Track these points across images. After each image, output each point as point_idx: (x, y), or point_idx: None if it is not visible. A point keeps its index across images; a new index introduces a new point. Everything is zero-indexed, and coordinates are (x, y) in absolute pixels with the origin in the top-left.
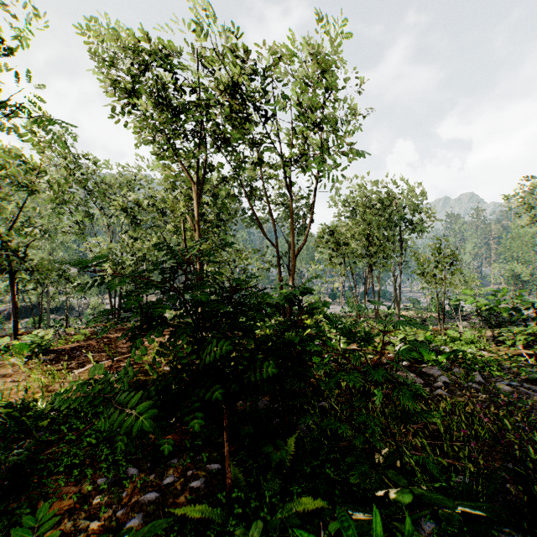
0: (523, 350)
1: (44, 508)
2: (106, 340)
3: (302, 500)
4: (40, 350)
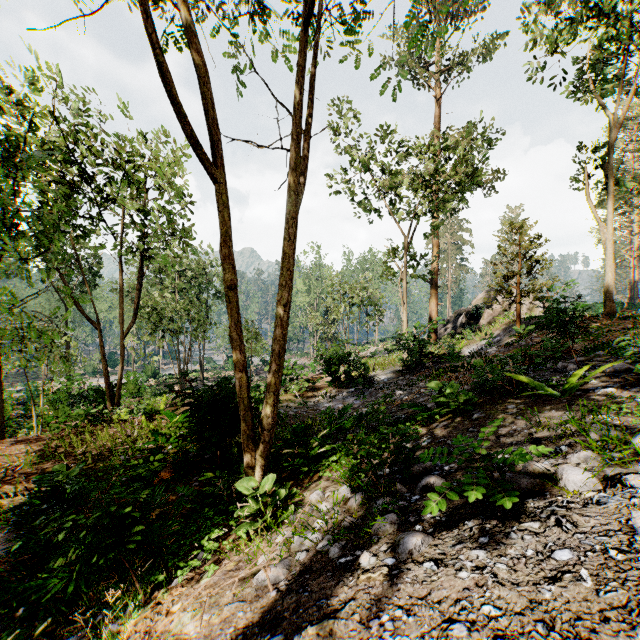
0: (297, 393)
1: (178, 487)
2: None
3: None
4: None
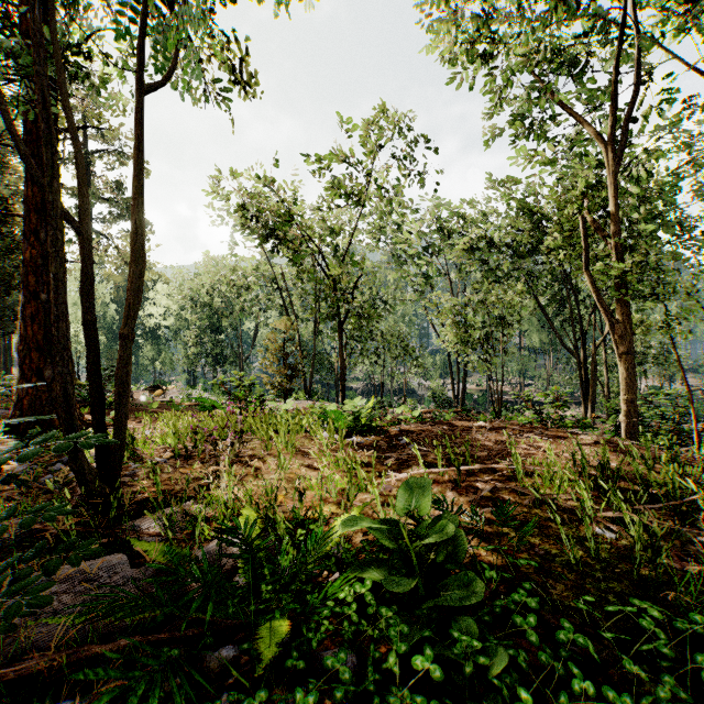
0: None
1: None
2: (446, 427)
3: None
4: (358, 426)
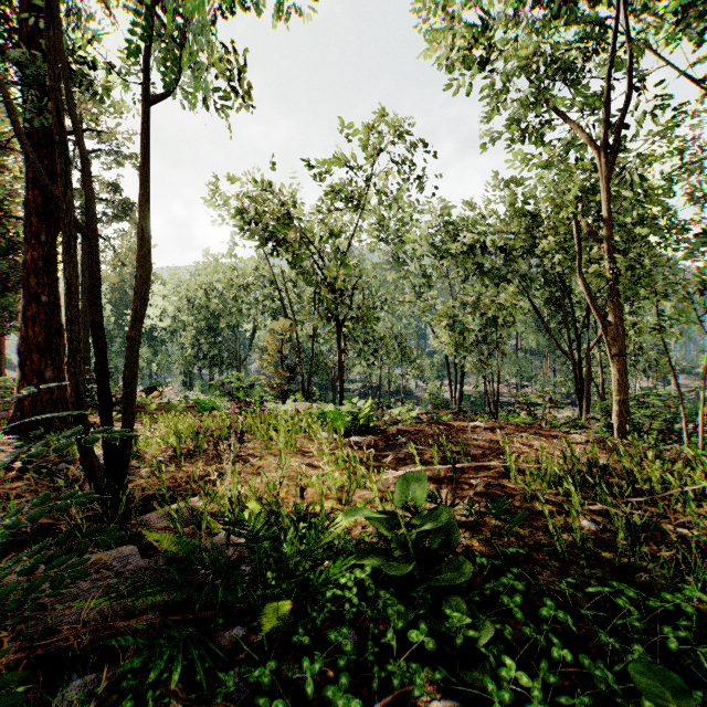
0: None
1: None
2: (442, 427)
3: None
4: (356, 426)
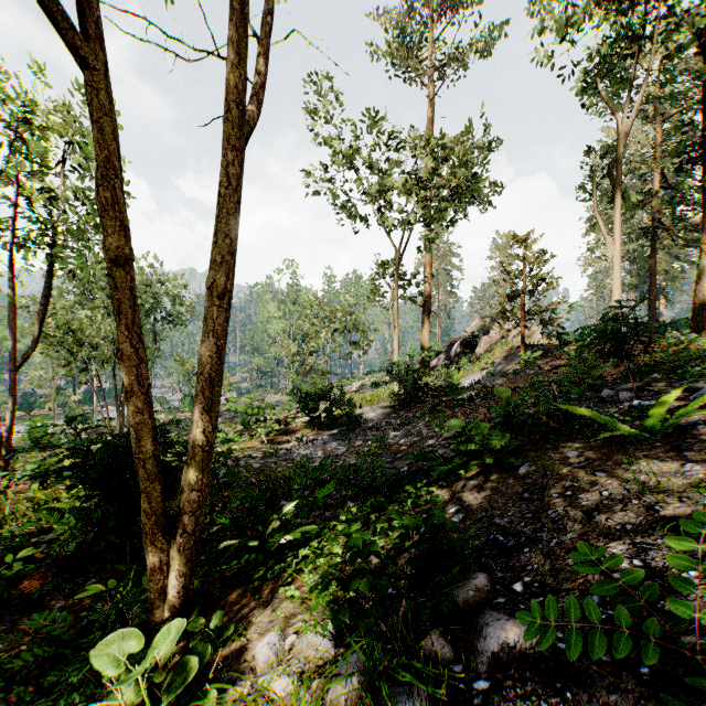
0: (265, 438)
1: (36, 616)
2: None
3: None
4: None
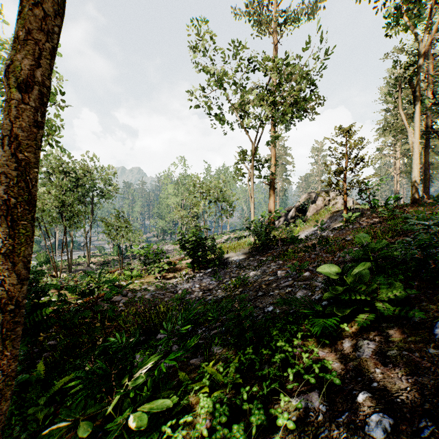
0: (159, 274)
1: None
2: None
3: (62, 381)
4: None
